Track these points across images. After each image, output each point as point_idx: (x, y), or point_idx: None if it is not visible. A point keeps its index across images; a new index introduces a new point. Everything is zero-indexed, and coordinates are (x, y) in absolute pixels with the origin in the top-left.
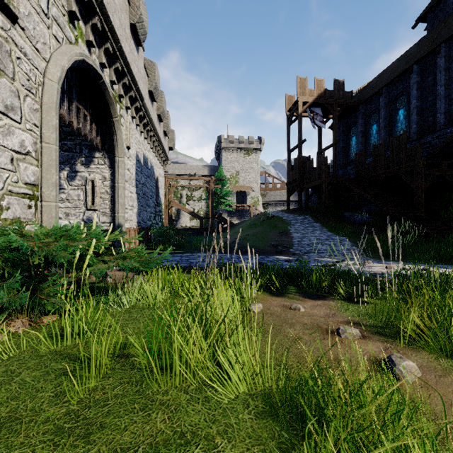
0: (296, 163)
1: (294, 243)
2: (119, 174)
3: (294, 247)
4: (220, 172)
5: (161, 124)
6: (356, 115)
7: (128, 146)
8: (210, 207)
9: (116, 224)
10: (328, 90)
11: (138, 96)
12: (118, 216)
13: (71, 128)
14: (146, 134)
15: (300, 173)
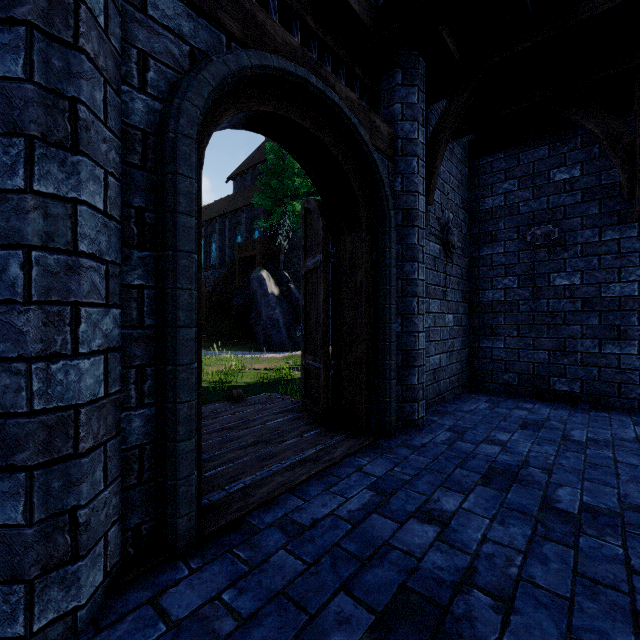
0: None
1: None
2: None
3: None
4: None
5: None
6: None
7: None
8: None
9: None
10: None
11: None
12: None
13: None
14: None
15: None
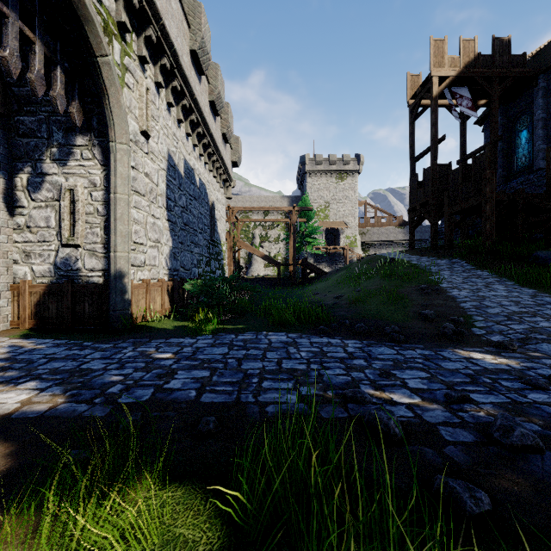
0: (427, 175)
1: (468, 311)
2: (118, 175)
3: (477, 322)
4: (304, 201)
5: (218, 122)
6: (529, 94)
7: (144, 130)
8: (291, 248)
9: (112, 273)
10: (482, 56)
11: (165, 44)
12: (115, 258)
13: None
14: (191, 130)
15: (435, 191)
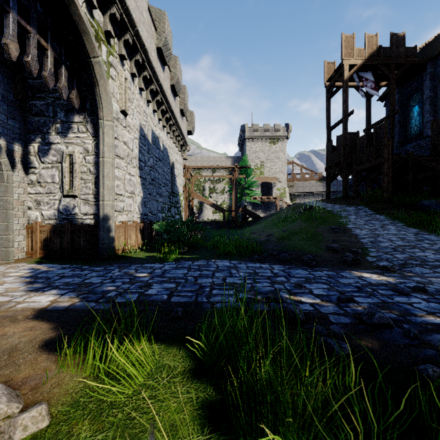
0: (339, 141)
1: (365, 245)
2: (105, 144)
3: (370, 253)
4: (244, 161)
5: (177, 100)
6: (420, 77)
7: (123, 109)
8: (234, 198)
9: (100, 216)
10: (382, 48)
11: (138, 45)
12: (103, 205)
13: (7, 56)
14: (157, 107)
15: (346, 154)
